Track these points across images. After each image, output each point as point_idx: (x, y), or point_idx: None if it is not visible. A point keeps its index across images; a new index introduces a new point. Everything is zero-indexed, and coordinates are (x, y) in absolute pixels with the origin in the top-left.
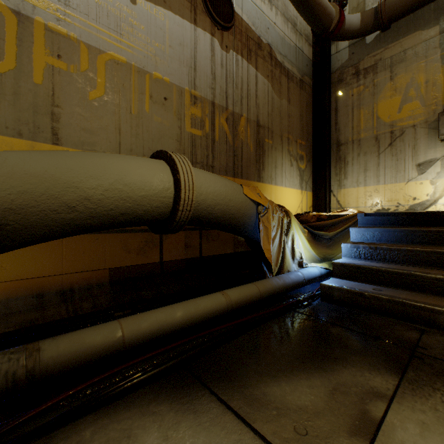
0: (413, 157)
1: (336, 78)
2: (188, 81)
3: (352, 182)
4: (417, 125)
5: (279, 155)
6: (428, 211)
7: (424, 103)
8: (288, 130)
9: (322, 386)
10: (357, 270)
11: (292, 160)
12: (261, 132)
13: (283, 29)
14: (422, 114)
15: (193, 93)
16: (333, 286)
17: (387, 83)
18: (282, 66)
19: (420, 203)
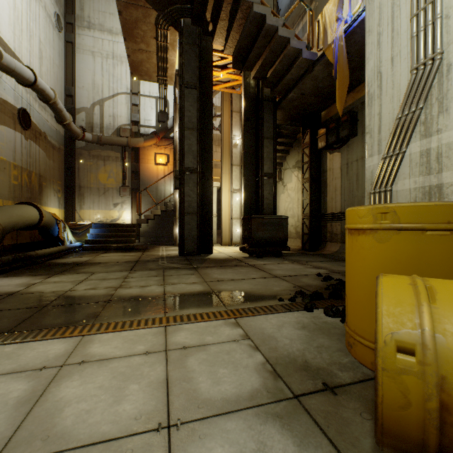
0: (113, 201)
1: (79, 152)
2: (13, 158)
3: (87, 207)
4: (114, 188)
5: (49, 190)
6: (113, 223)
7: (116, 181)
8: (53, 177)
9: (90, 255)
10: (93, 241)
11: (55, 193)
12: (42, 179)
13: (51, 122)
14: (115, 184)
15: (15, 164)
16: (86, 246)
17: (103, 166)
18: (51, 143)
19: (115, 219)
